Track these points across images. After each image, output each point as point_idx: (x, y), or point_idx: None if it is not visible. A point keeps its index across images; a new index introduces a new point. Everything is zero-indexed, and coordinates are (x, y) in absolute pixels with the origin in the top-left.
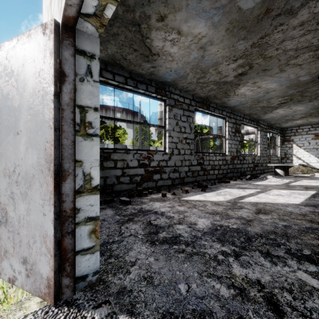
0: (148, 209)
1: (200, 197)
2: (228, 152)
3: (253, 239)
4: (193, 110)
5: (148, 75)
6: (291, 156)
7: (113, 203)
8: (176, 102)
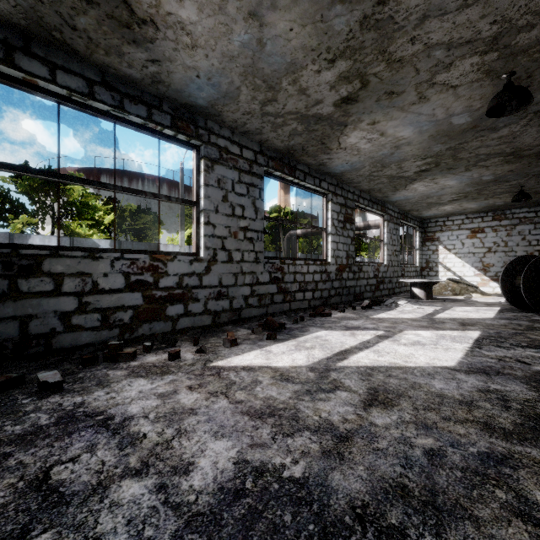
0: (94, 409)
1: (255, 357)
2: (332, 258)
3: (337, 538)
4: (260, 174)
5: (150, 82)
6: (436, 266)
7: (16, 390)
8: (222, 154)
